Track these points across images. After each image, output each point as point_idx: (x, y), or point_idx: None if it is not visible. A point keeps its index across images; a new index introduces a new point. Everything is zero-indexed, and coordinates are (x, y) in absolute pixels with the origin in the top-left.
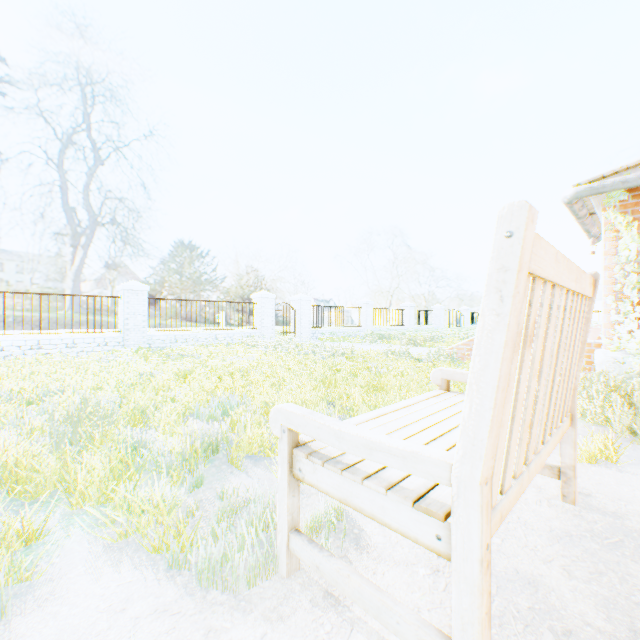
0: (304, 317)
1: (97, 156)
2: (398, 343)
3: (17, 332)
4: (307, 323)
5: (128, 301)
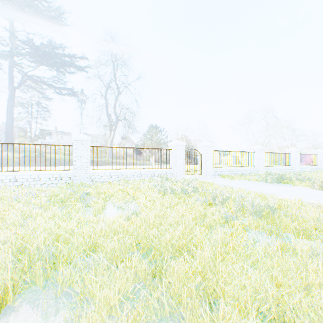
0: (208, 159)
1: (110, 85)
2: (303, 184)
3: (72, 167)
4: (210, 164)
5: (76, 148)
